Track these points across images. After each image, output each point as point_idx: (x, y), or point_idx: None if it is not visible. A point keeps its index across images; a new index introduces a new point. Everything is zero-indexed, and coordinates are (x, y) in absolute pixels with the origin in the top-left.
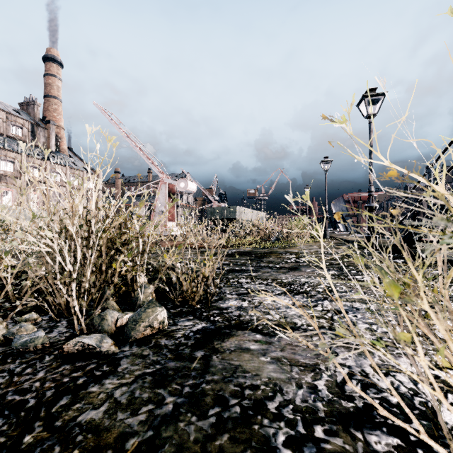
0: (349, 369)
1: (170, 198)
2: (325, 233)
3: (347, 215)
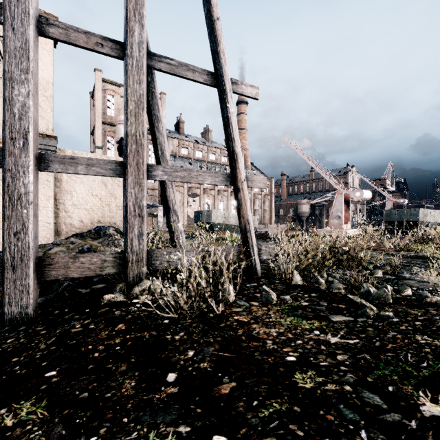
0: None
1: (345, 204)
2: None
3: None
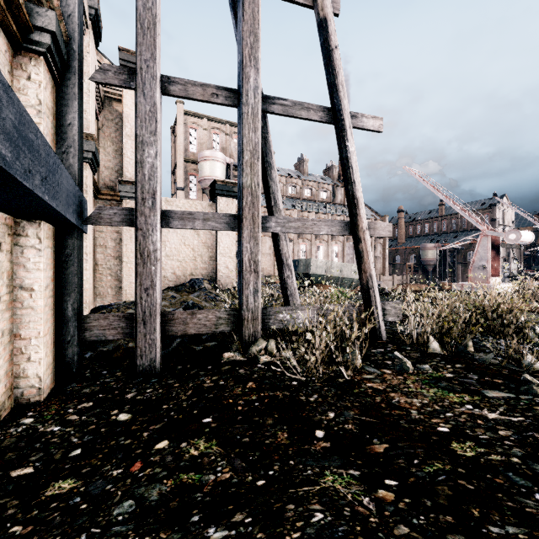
0: None
1: (493, 251)
2: None
3: None
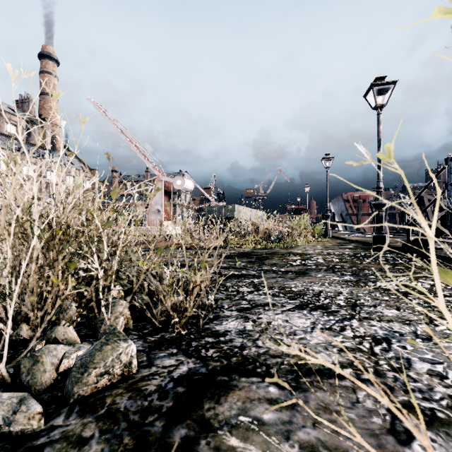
0: None
1: (167, 196)
2: (326, 232)
3: (346, 214)
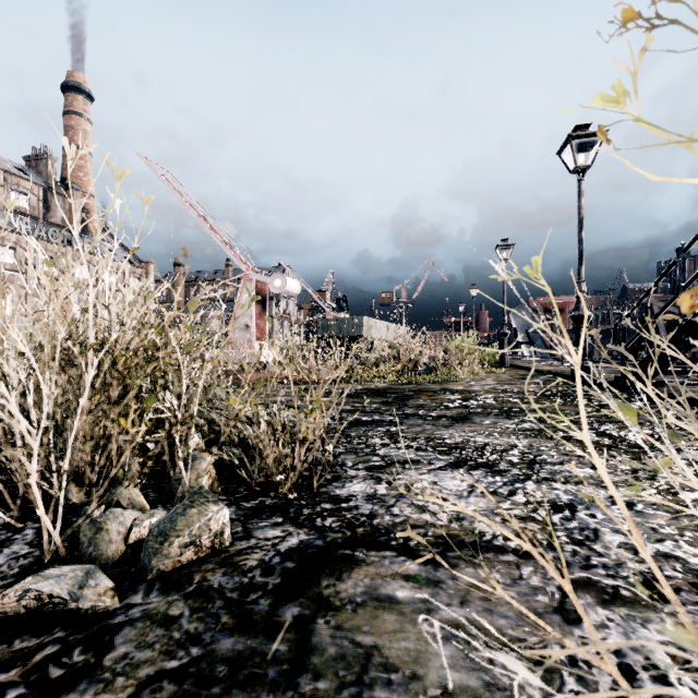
0: (618, 657)
1: (259, 304)
2: (503, 359)
3: (535, 331)
